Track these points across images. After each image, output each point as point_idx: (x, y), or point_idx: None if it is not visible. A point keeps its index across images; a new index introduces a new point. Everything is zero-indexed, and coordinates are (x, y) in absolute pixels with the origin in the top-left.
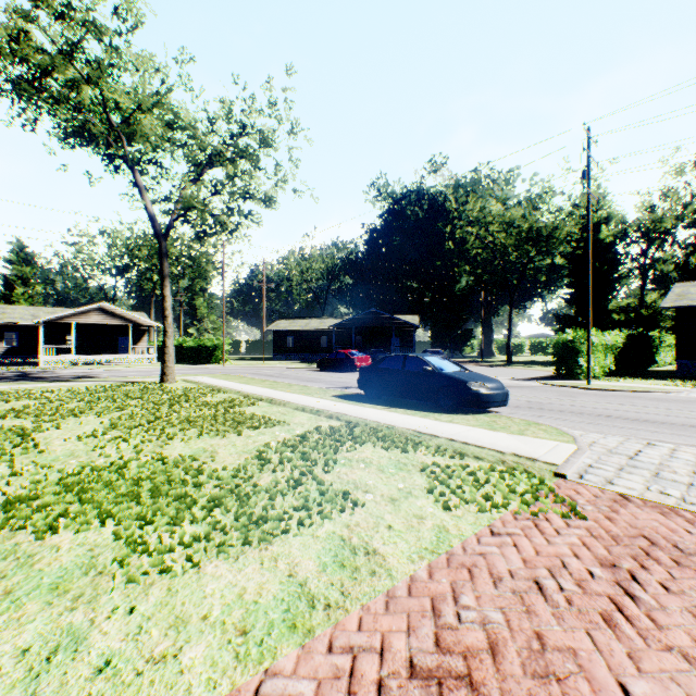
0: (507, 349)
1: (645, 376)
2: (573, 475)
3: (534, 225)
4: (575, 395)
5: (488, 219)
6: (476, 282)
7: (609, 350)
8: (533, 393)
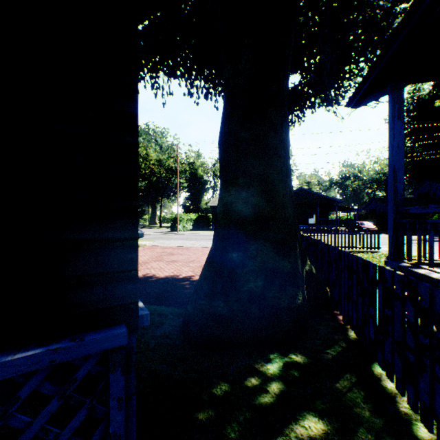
0: (160, 220)
1: (202, 230)
2: (149, 245)
3: (170, 165)
4: (170, 235)
5: (150, 158)
6: (146, 187)
7: (191, 221)
8: (157, 235)
